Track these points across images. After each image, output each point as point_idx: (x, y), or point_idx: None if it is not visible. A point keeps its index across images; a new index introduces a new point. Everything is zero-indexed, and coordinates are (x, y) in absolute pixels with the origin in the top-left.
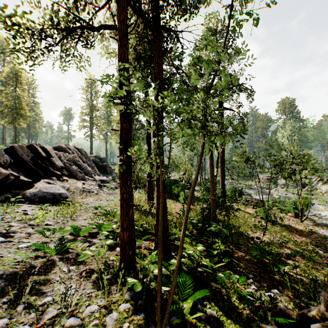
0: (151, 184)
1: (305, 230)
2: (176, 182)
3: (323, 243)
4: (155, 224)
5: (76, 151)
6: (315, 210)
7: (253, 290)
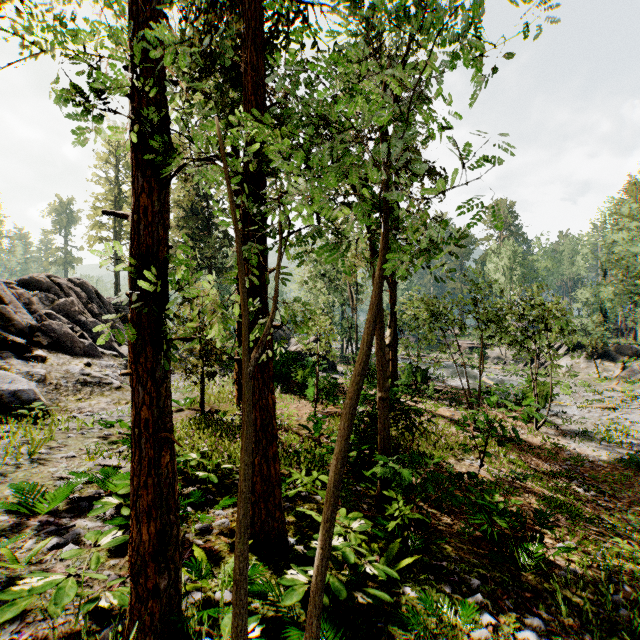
0: None
1: (545, 446)
2: (299, 357)
3: (579, 470)
4: None
5: (76, 291)
6: (556, 406)
7: (490, 628)
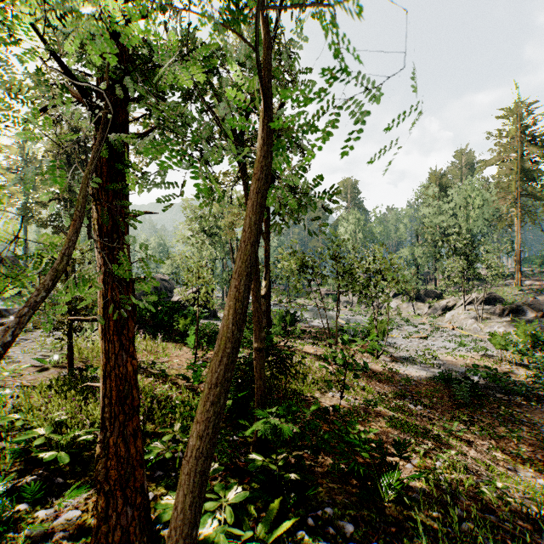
0: None
1: (384, 372)
2: (182, 306)
3: (408, 388)
4: (98, 453)
5: None
6: (389, 338)
7: None
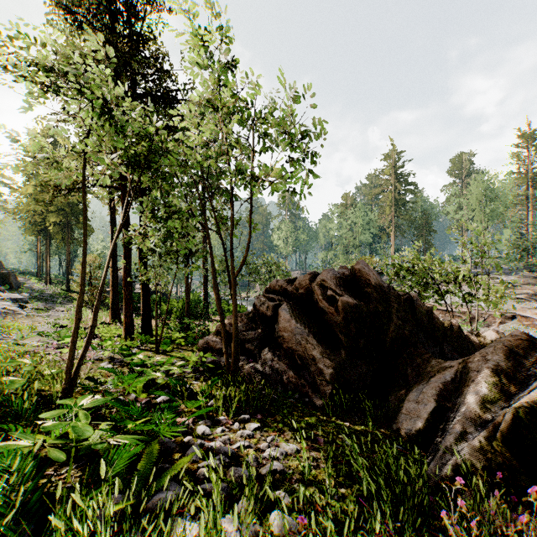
0: (118, 297)
1: None
2: None
3: None
4: (141, 321)
5: None
6: None
7: None
